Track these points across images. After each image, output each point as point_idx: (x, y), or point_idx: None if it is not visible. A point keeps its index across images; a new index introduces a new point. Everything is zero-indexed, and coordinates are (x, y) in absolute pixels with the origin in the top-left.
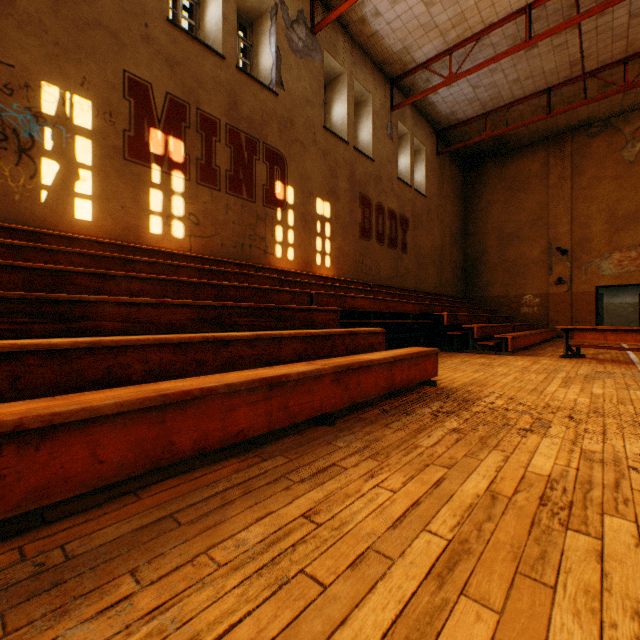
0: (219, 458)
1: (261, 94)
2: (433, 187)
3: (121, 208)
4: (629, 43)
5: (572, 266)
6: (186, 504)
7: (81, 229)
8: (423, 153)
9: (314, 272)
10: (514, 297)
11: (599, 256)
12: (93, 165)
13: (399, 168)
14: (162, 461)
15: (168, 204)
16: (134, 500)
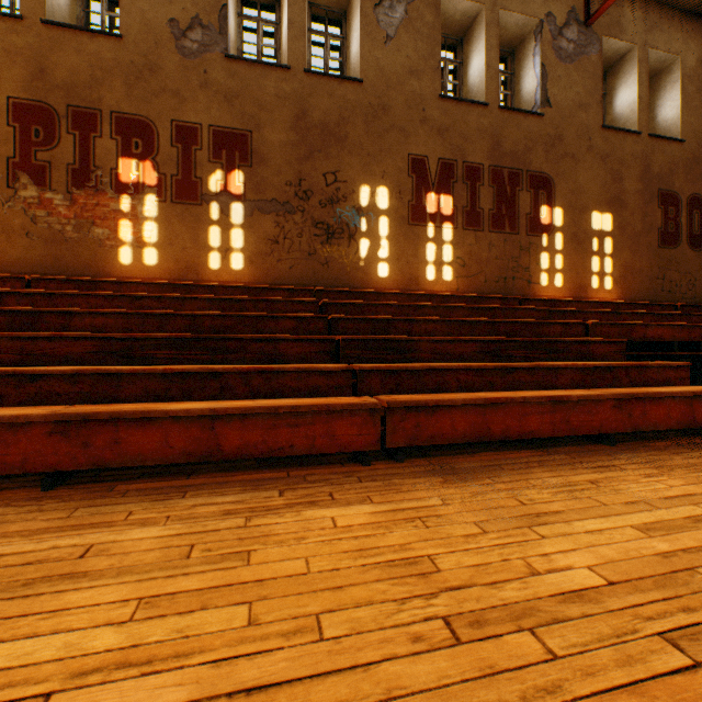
0: (514, 448)
1: (524, 122)
2: None
3: (406, 264)
4: None
5: None
6: (502, 462)
7: (381, 285)
8: None
9: (588, 297)
10: None
11: None
12: (388, 235)
13: None
14: (483, 438)
15: (439, 253)
16: (470, 456)
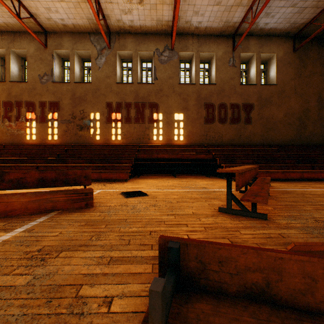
0: None
1: (147, 86)
2: (288, 75)
3: (105, 135)
4: None
5: None
6: None
7: (98, 142)
8: (274, 58)
9: (173, 143)
10: None
11: None
12: (100, 127)
13: (250, 75)
14: None
15: (116, 131)
16: None
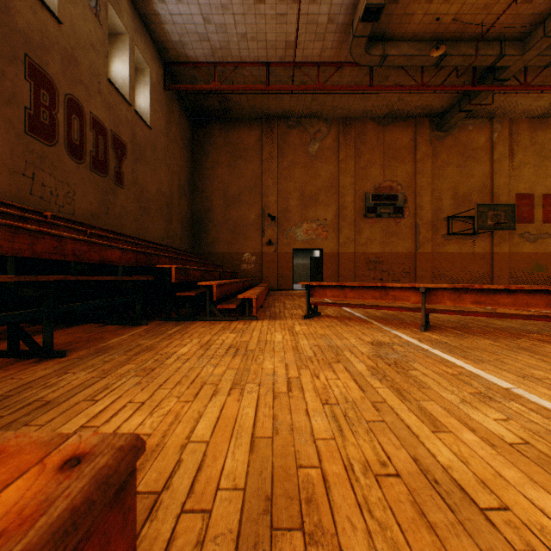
0: None
1: None
2: (160, 123)
3: None
4: (324, 49)
5: (278, 231)
6: None
7: None
8: (148, 75)
9: None
10: (237, 254)
11: (295, 225)
12: None
13: (114, 75)
14: None
15: None
16: None
